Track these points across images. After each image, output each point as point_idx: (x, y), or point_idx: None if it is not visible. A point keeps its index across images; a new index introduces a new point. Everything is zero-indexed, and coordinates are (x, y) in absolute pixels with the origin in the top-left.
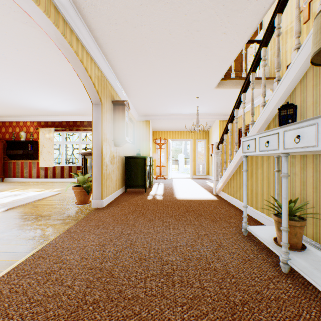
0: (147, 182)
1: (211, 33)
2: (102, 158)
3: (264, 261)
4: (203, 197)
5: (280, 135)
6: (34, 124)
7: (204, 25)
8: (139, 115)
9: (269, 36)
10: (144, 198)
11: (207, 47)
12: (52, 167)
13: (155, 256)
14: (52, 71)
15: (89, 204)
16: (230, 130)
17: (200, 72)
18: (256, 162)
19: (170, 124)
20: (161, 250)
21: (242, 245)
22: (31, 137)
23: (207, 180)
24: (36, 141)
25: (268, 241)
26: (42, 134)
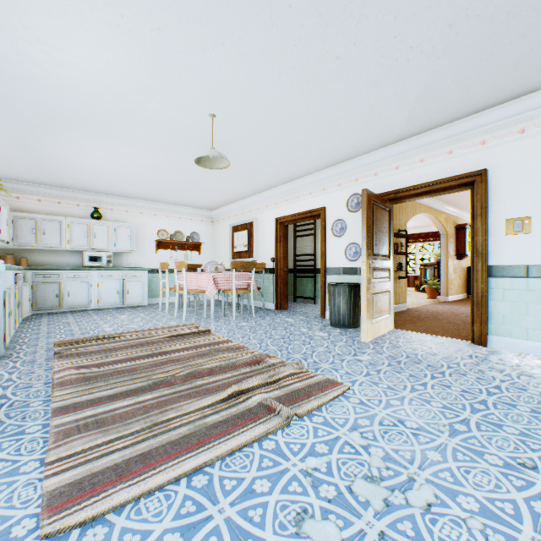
0: None
1: None
2: (446, 269)
3: None
4: None
5: None
6: None
7: None
8: None
9: None
10: None
11: None
12: None
13: None
14: None
15: (436, 300)
16: None
17: None
18: None
19: None
20: None
21: None
22: None
23: None
24: None
25: None
26: None
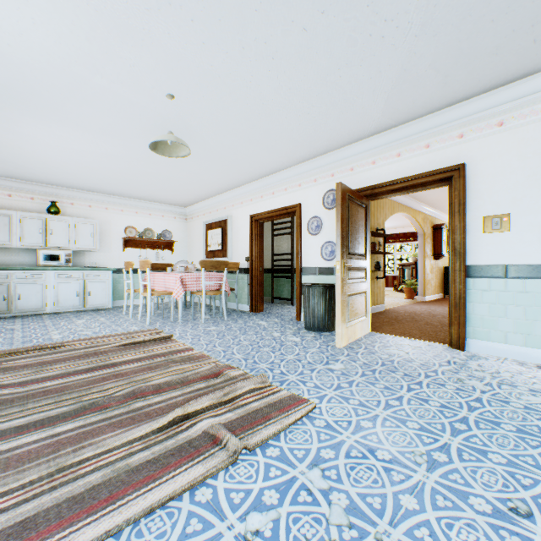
0: None
1: None
2: (424, 269)
3: None
4: None
5: None
6: None
7: None
8: None
9: None
10: None
11: None
12: None
13: None
14: None
15: (414, 300)
16: None
17: None
18: None
19: None
20: None
21: None
22: None
23: None
24: None
25: None
26: None
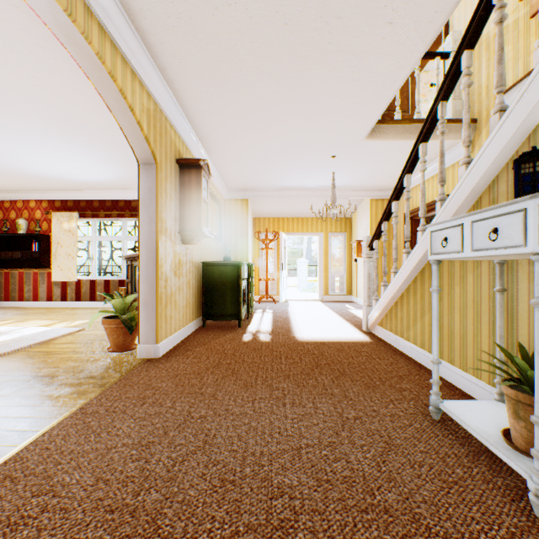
0: (242, 308)
1: (365, 24)
2: (156, 265)
3: (489, 486)
4: (345, 336)
5: (530, 213)
6: (42, 204)
7: (353, 4)
8: (229, 190)
9: (478, 26)
10: (236, 338)
11: (356, 53)
12: (75, 281)
13: (255, 474)
14: (64, 102)
15: (133, 351)
16: (395, 214)
17: (340, 107)
18: (449, 272)
19: (283, 206)
20: (267, 458)
21: (433, 443)
22: (36, 228)
23: (348, 305)
24: (47, 236)
25: (491, 439)
26: (57, 223)
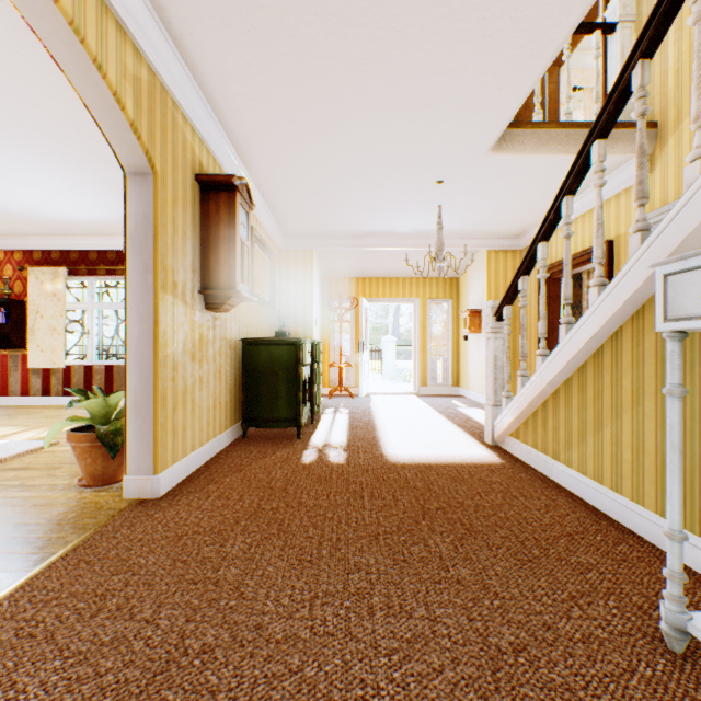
0: (303, 409)
1: None
2: (155, 343)
3: None
4: (461, 454)
5: None
6: (14, 256)
7: None
8: (287, 236)
9: None
10: (292, 459)
11: None
12: (63, 367)
13: None
14: (6, 76)
15: (121, 484)
16: (543, 263)
17: (456, 91)
18: (659, 356)
19: (364, 261)
20: None
21: None
22: (5, 291)
23: (456, 400)
24: (20, 301)
25: None
26: (36, 283)
